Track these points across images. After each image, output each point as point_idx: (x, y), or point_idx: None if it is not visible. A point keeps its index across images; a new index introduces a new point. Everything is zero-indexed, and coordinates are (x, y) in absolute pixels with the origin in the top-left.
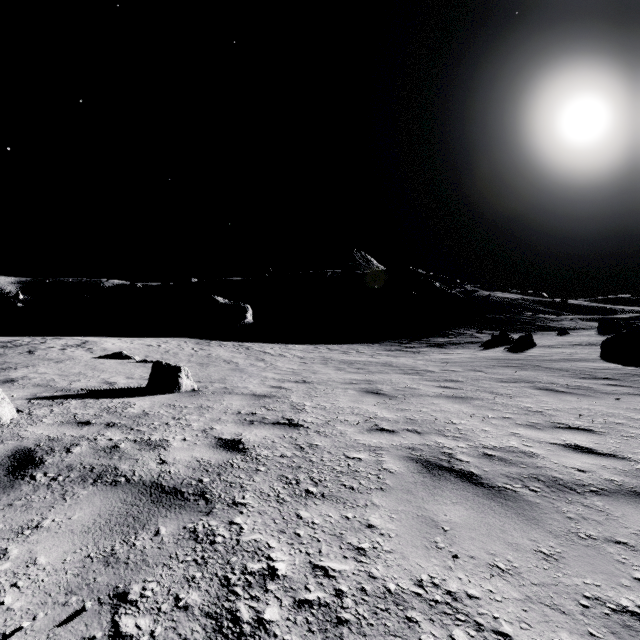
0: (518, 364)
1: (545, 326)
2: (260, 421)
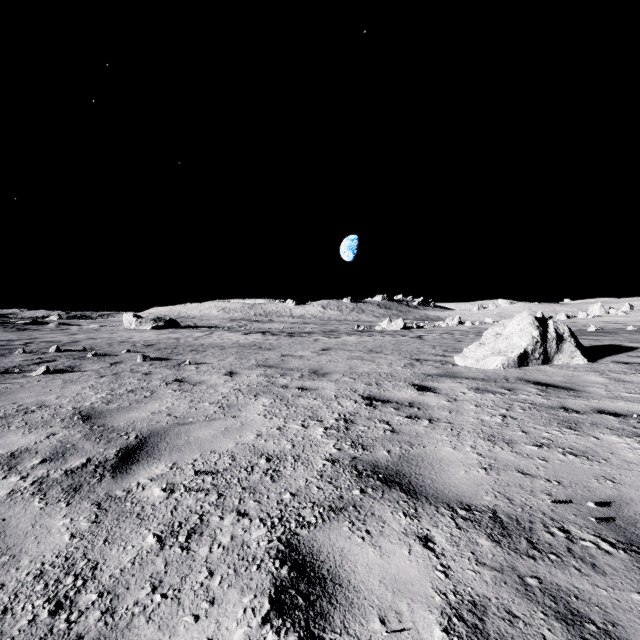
0: None
1: None
2: (402, 405)
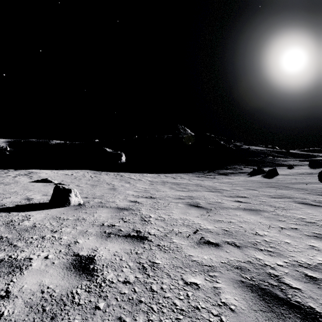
0: (274, 185)
1: (280, 164)
2: (115, 233)
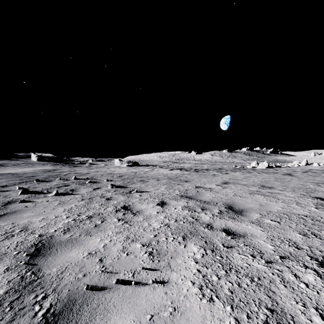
0: None
1: None
2: None
